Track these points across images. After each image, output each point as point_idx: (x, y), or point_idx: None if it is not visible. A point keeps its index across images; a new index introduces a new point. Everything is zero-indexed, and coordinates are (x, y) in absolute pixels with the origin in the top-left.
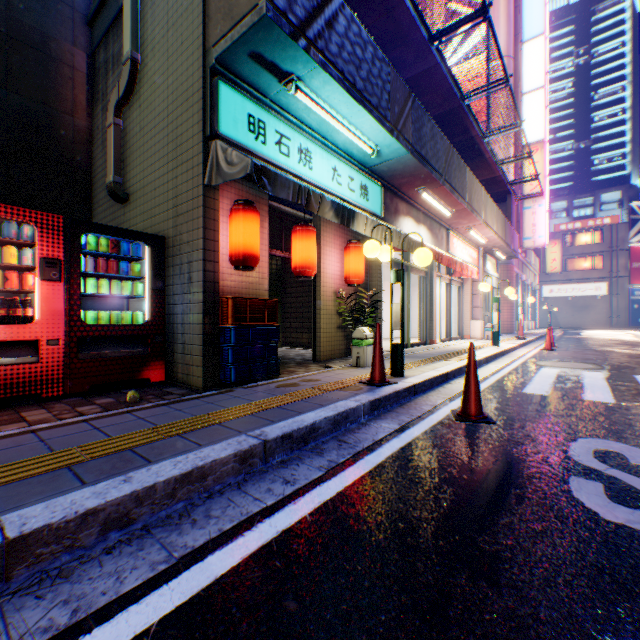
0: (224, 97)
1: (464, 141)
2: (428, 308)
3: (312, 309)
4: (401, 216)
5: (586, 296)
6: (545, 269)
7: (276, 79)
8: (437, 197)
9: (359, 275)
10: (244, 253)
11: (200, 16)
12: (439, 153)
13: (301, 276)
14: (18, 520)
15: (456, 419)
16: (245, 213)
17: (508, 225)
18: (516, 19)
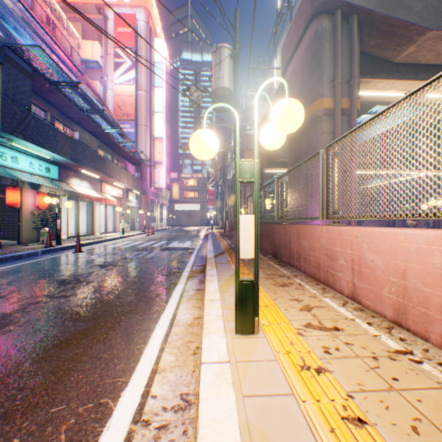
0: None
1: (111, 142)
2: (92, 218)
3: (18, 220)
4: (72, 178)
5: (193, 210)
6: (173, 196)
7: (2, 138)
8: (90, 171)
9: (46, 206)
10: None
11: None
12: (88, 156)
13: (13, 207)
14: None
15: (73, 252)
16: None
17: (139, 179)
18: (151, 75)
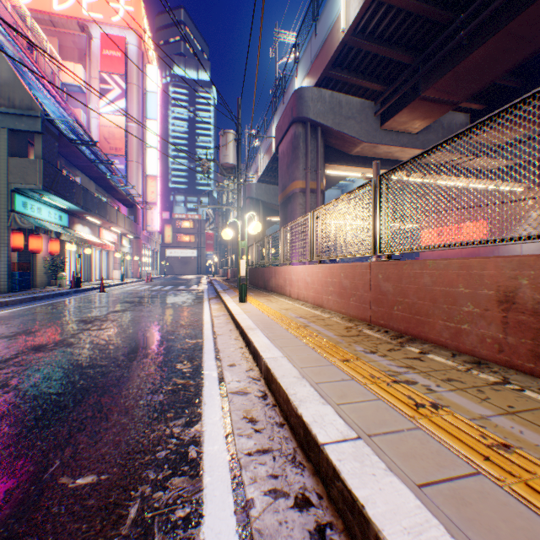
0: (17, 198)
1: (109, 186)
2: (90, 264)
3: (33, 265)
4: (77, 224)
5: (189, 257)
6: (166, 241)
7: (37, 194)
8: (95, 218)
9: (59, 252)
10: (21, 247)
11: (7, 171)
12: (95, 204)
13: (37, 253)
14: (32, 296)
15: (99, 293)
16: (21, 234)
17: (134, 223)
18: (144, 105)
